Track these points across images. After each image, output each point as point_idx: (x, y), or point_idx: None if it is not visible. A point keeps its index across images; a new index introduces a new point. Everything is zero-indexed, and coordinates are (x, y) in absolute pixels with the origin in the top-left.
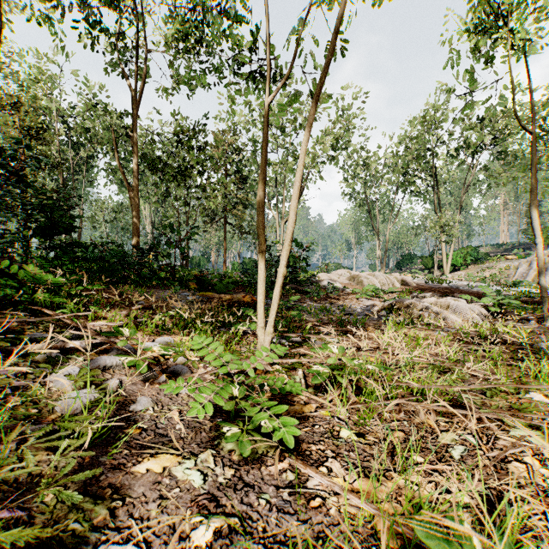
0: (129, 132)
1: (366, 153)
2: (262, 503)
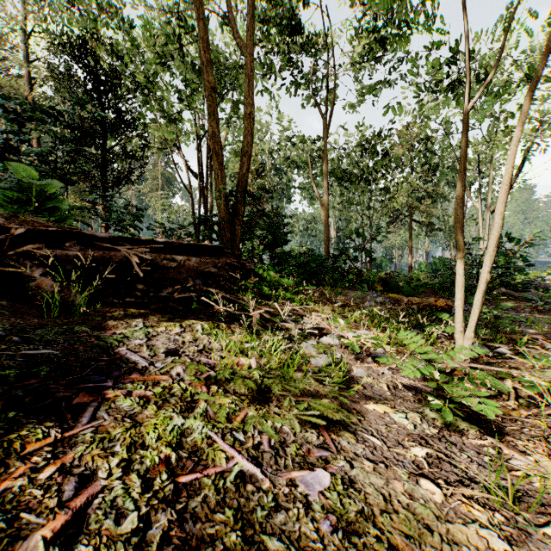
0: (320, 154)
1: None
2: (463, 456)
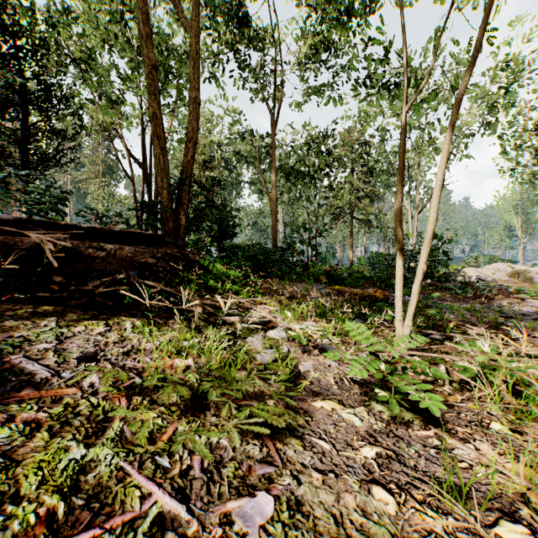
0: (269, 149)
1: None
2: (411, 451)
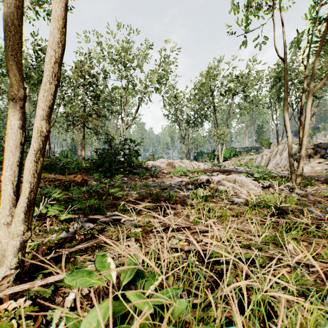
0: None
1: (177, 89)
2: None
